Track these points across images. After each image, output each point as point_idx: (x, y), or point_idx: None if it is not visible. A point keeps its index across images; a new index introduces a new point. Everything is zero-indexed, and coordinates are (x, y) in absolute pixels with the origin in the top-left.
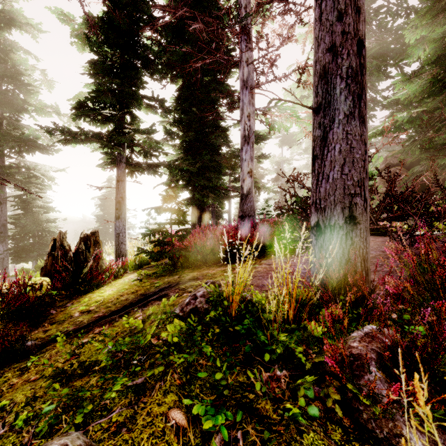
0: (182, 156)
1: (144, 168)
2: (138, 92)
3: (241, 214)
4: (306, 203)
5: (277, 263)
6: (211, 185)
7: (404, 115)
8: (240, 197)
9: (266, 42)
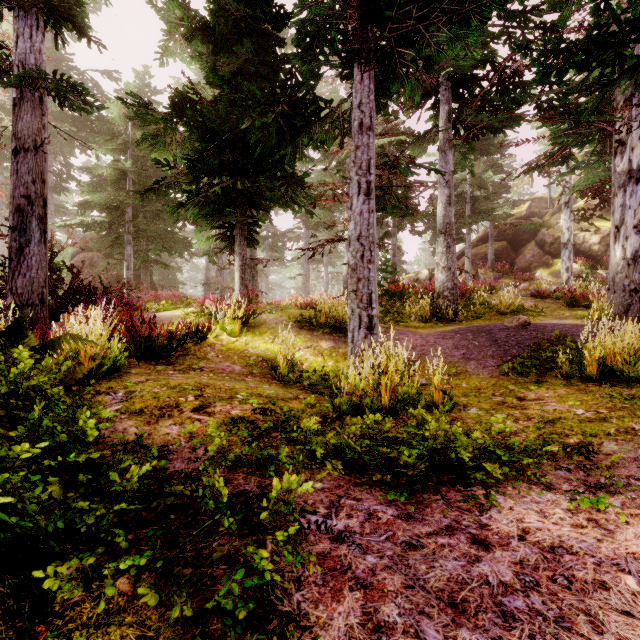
0: None
1: None
2: None
3: None
4: None
5: None
6: None
7: (89, 220)
8: None
9: None
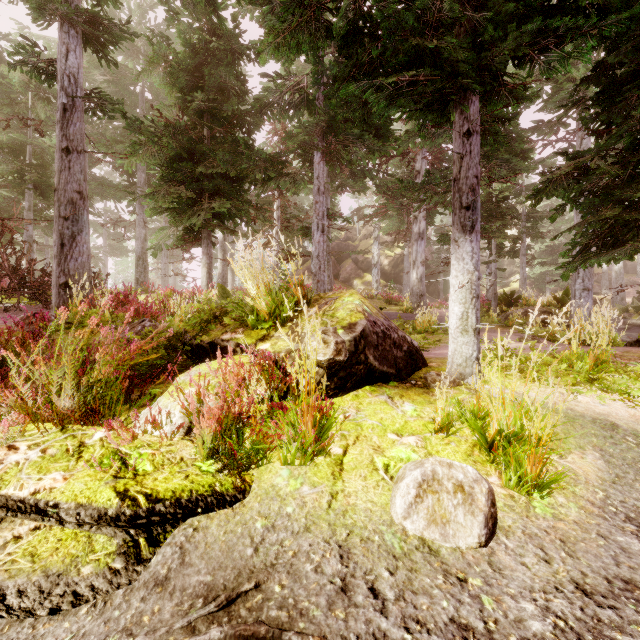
0: None
1: None
2: None
3: None
4: None
5: None
6: None
7: None
8: None
9: None
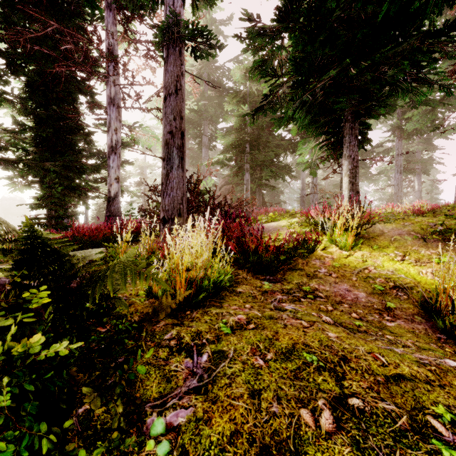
0: (36, 150)
1: (1, 163)
2: (2, 91)
3: (109, 214)
4: None
5: (142, 245)
6: (74, 185)
7: (222, 157)
8: (108, 199)
9: (132, 77)
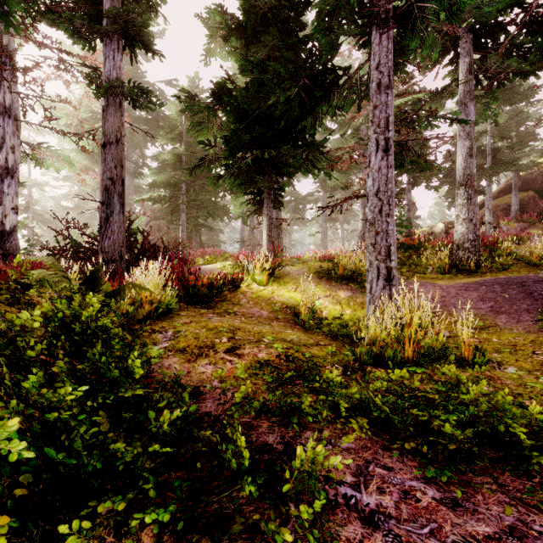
0: None
1: None
2: None
3: (2, 252)
4: (82, 246)
5: None
6: None
7: (155, 195)
8: (0, 234)
9: (41, 90)
